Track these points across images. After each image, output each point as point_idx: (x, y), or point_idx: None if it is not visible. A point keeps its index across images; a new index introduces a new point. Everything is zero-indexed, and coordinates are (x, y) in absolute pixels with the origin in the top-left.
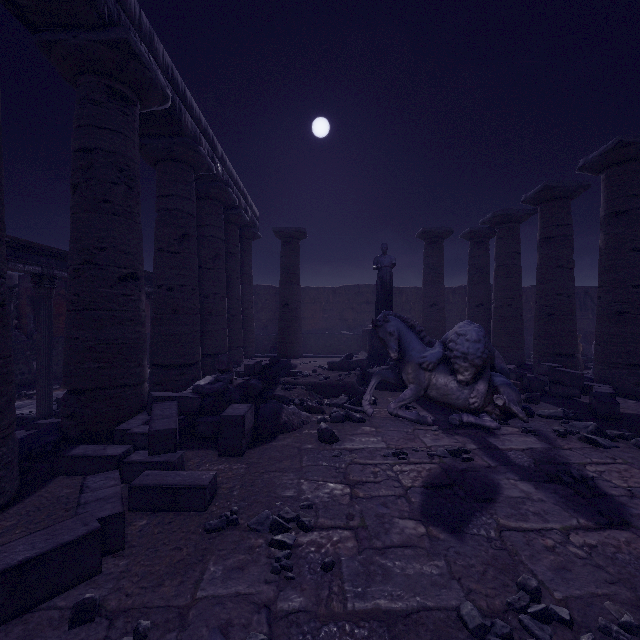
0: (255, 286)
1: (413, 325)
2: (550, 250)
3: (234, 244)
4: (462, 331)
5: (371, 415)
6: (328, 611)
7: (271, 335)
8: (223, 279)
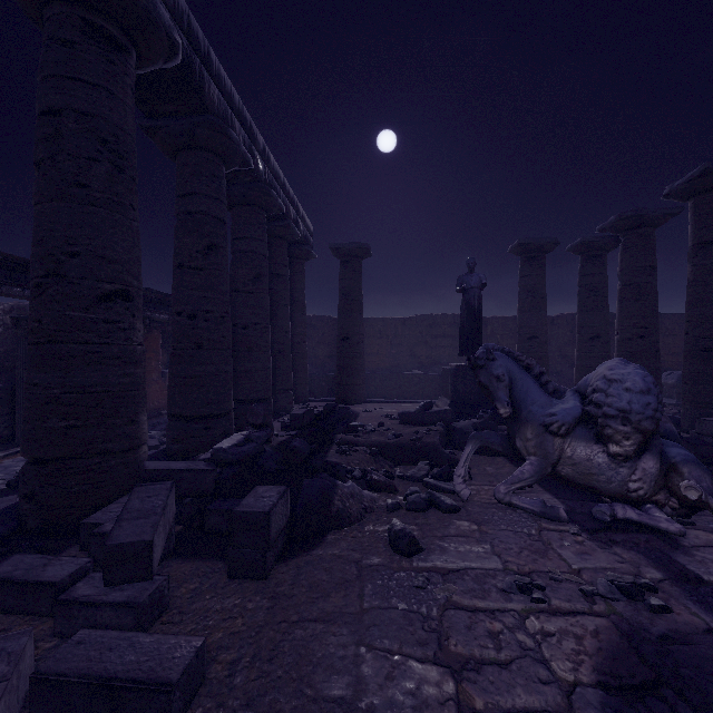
0: (311, 317)
1: (529, 365)
2: (710, 259)
3: (282, 264)
4: (616, 375)
5: (467, 499)
6: None
7: (329, 375)
8: (266, 305)
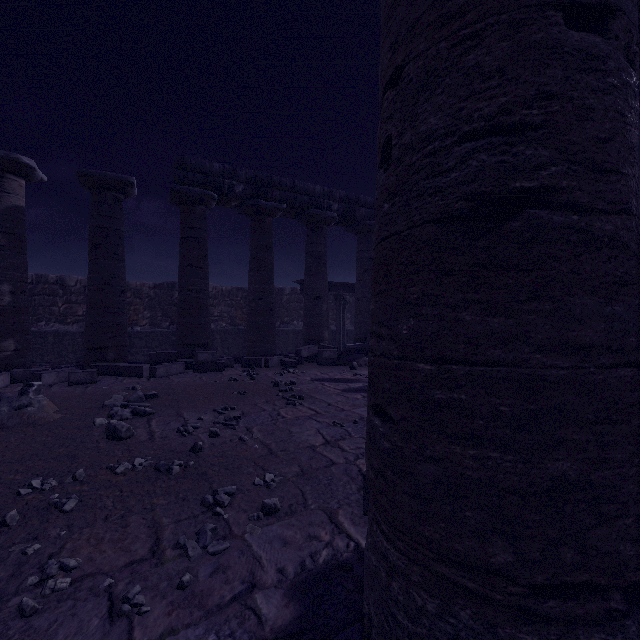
0: None
1: None
2: None
3: None
4: None
5: None
6: (270, 376)
7: None
8: None
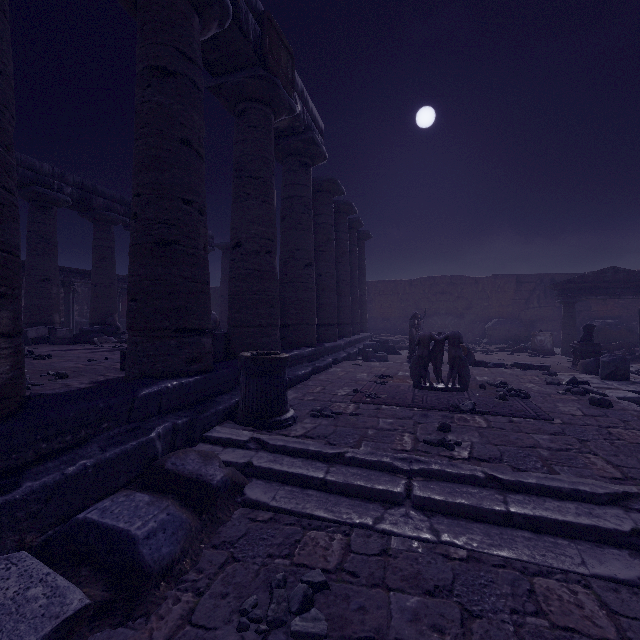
0: None
1: None
2: None
3: None
4: None
5: None
6: None
7: None
8: None
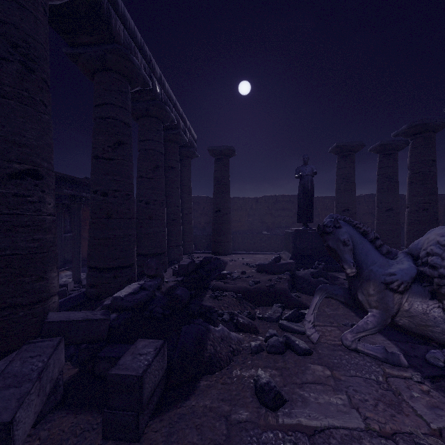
0: (196, 197)
1: (365, 231)
2: None
3: (174, 159)
4: None
5: (316, 341)
6: None
7: (207, 235)
8: (162, 187)
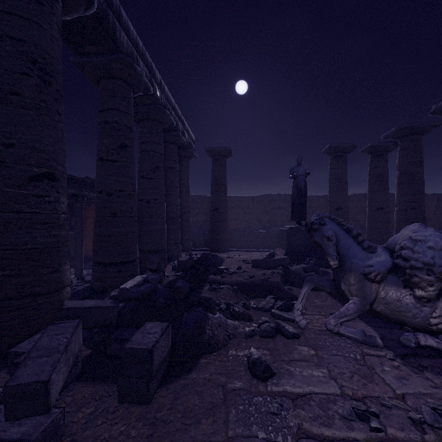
0: (193, 196)
1: (349, 228)
2: None
3: (173, 160)
4: (420, 236)
5: (304, 327)
6: None
7: (205, 233)
8: (162, 187)
